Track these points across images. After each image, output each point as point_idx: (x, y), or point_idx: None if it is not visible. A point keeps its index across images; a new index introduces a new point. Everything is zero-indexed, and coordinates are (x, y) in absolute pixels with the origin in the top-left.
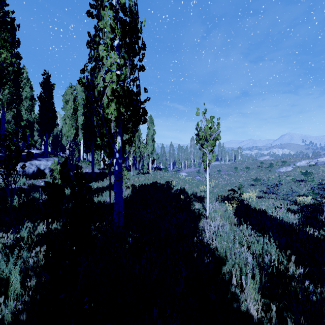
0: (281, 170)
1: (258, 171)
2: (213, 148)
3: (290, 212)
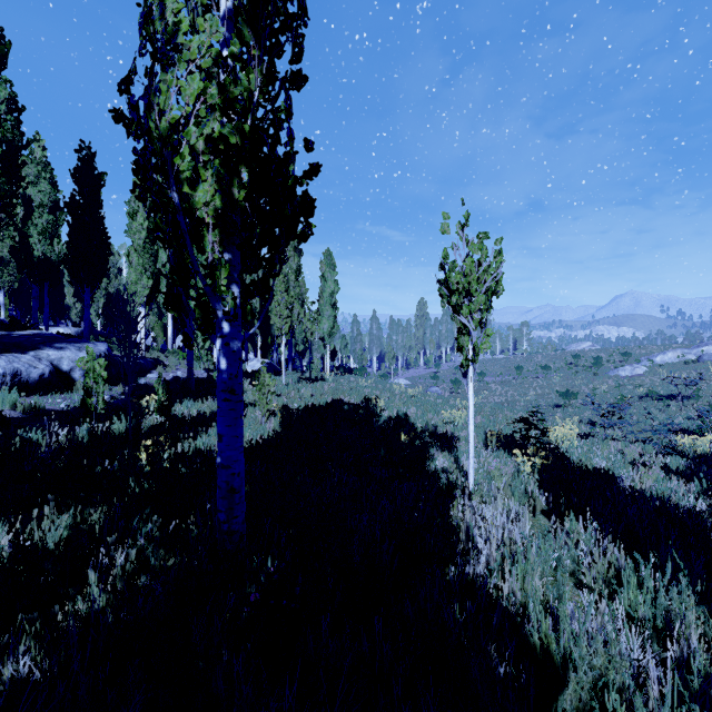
0: (621, 374)
1: (570, 375)
2: (485, 314)
3: (675, 477)
